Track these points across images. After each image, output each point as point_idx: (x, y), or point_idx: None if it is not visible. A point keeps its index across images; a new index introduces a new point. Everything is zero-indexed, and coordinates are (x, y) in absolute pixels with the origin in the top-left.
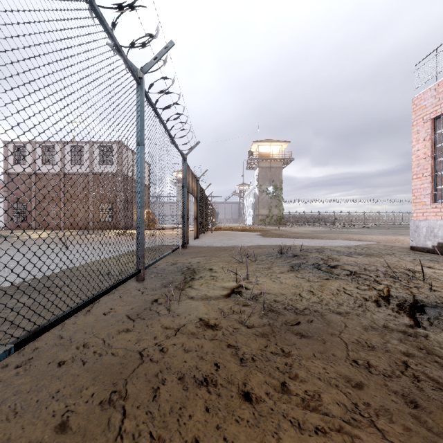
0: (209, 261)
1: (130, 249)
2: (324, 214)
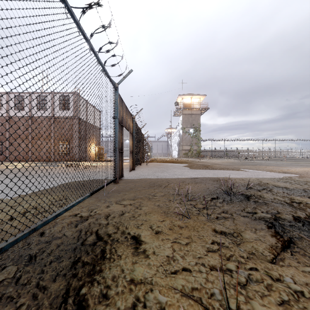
0: (137, 213)
1: (55, 185)
2: (229, 150)
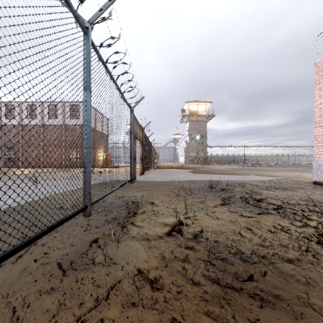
0: (151, 195)
1: None
2: (237, 156)
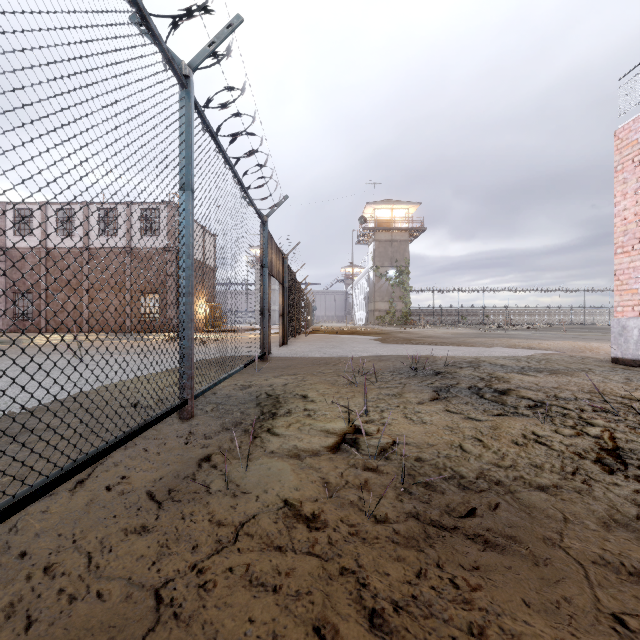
0: (302, 383)
1: None
2: (469, 310)
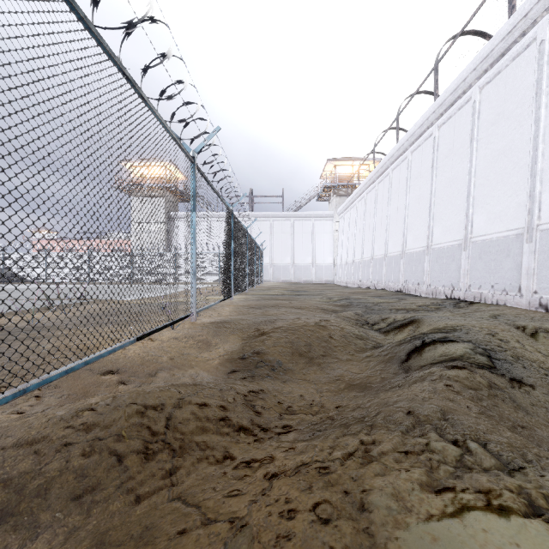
0: None
1: None
2: None
